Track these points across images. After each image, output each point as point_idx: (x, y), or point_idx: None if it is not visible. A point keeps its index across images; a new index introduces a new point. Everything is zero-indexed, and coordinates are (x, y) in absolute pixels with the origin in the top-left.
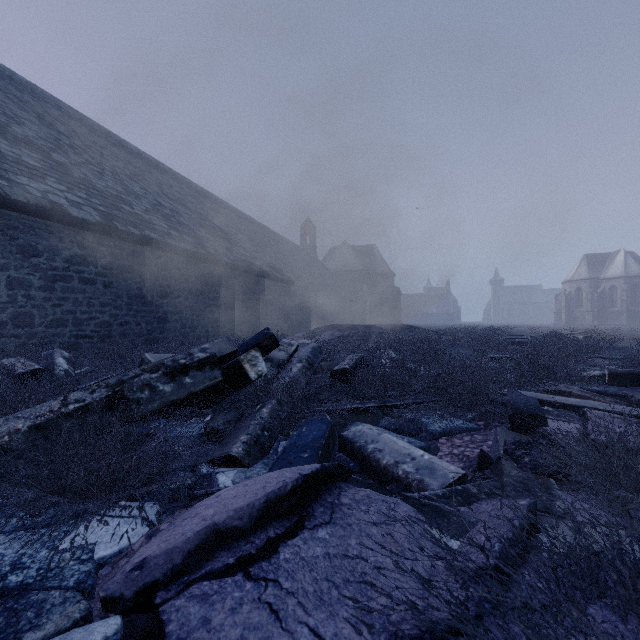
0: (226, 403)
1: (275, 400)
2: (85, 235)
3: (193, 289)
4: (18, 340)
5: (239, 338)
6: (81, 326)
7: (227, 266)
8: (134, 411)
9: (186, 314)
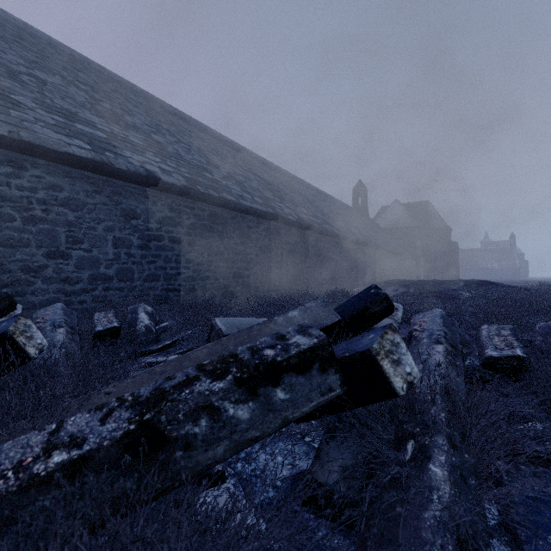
0: (341, 427)
1: (444, 438)
2: (174, 199)
3: (263, 246)
4: (121, 293)
5: (306, 293)
6: (170, 280)
7: (292, 224)
8: (178, 464)
9: (257, 270)
